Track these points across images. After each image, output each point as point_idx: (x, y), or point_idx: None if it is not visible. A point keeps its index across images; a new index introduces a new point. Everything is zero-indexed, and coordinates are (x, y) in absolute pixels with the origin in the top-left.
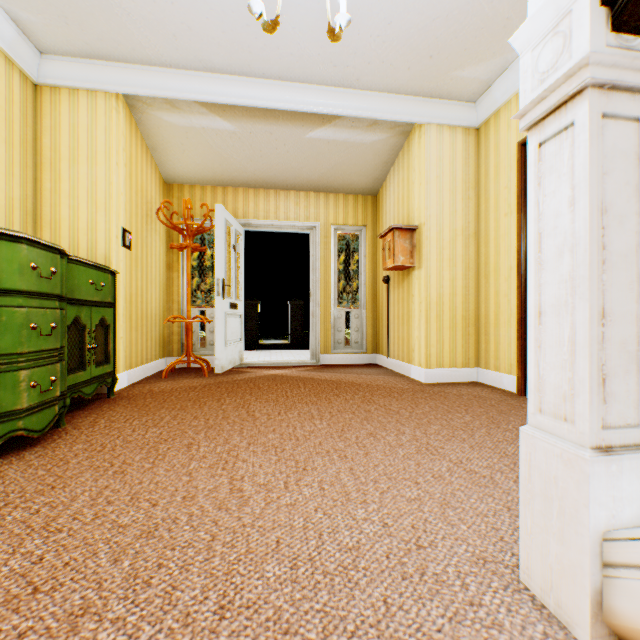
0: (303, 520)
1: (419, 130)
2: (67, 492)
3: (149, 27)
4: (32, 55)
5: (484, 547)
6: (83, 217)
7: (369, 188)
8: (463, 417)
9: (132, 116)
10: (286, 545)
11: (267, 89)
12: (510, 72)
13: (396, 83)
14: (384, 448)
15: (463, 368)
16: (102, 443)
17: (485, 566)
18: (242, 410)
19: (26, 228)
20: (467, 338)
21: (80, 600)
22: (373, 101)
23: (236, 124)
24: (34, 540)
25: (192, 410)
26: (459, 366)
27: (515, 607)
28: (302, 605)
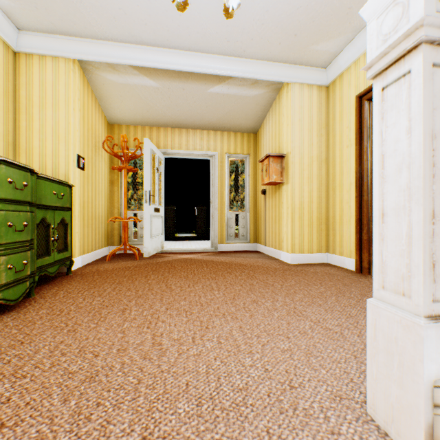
0: (206, 367)
1: (287, 87)
2: (32, 346)
3: (96, 11)
4: (12, 31)
5: (339, 387)
6: (49, 147)
7: (252, 128)
8: (319, 288)
9: (85, 76)
10: (193, 387)
11: (180, 57)
12: (350, 46)
13: (271, 54)
14: (264, 311)
15: (317, 253)
16: (60, 309)
17: (341, 402)
18: (162, 284)
19: (8, 154)
20: (320, 232)
21: (36, 433)
22: (255, 66)
23: (158, 82)
24: (4, 384)
25: (127, 284)
26: (314, 252)
27: (365, 435)
28: (205, 435)
